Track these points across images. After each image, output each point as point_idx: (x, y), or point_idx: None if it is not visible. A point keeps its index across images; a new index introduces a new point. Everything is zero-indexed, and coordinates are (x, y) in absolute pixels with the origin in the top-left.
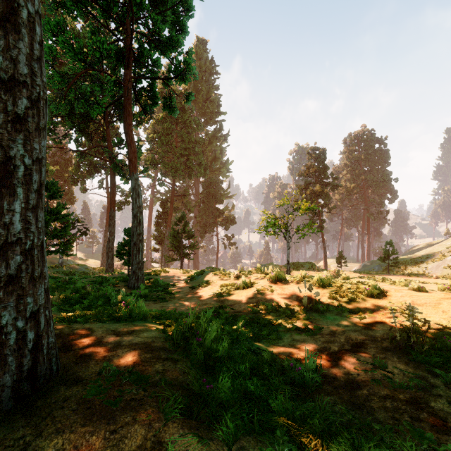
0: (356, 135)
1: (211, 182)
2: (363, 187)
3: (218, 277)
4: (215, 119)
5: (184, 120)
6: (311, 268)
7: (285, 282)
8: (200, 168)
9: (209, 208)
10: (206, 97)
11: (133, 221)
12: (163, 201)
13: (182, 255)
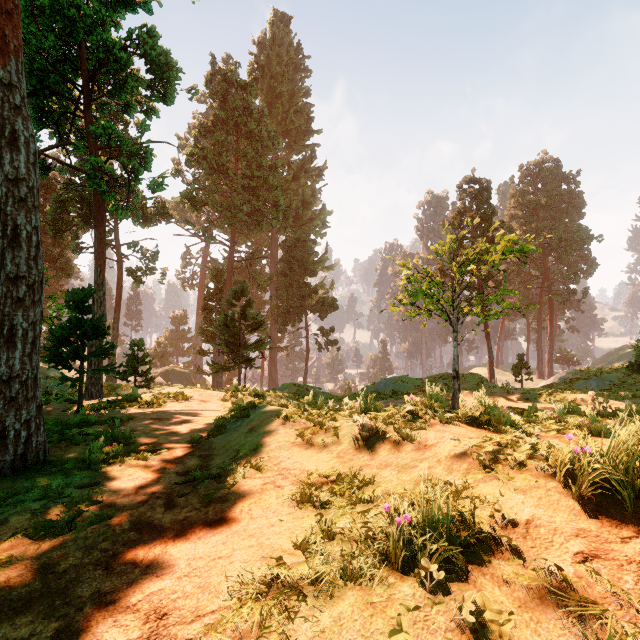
0: (531, 169)
1: (297, 241)
2: (543, 251)
3: (296, 432)
4: (303, 143)
5: (249, 129)
6: (480, 385)
7: None
8: (277, 211)
9: (293, 283)
10: (288, 106)
11: None
12: (217, 271)
13: (241, 360)
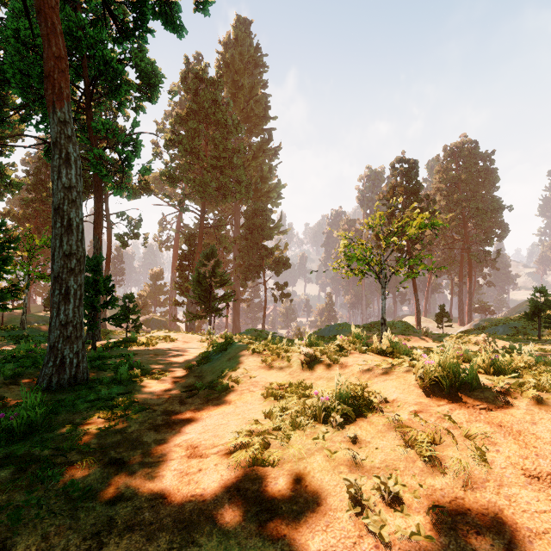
0: (453, 149)
1: (256, 210)
2: (463, 218)
3: (261, 360)
4: (261, 127)
5: (217, 118)
6: (407, 331)
7: (486, 393)
8: (240, 187)
9: (253, 246)
10: (249, 96)
11: (53, 223)
12: (190, 235)
13: (211, 310)
